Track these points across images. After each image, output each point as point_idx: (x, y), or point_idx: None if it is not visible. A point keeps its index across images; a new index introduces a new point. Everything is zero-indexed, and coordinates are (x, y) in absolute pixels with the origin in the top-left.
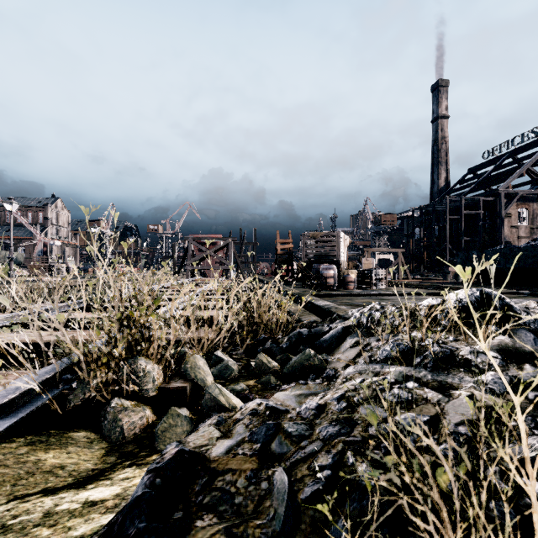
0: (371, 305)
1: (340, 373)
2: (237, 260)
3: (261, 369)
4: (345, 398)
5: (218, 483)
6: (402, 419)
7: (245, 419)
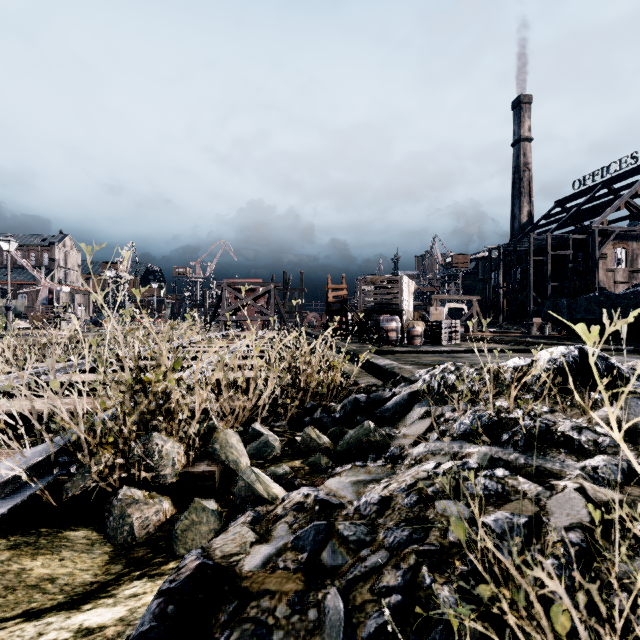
0: (444, 366)
1: (408, 452)
2: (280, 309)
3: (308, 446)
4: (415, 490)
5: (252, 611)
6: (518, 560)
7: (289, 517)
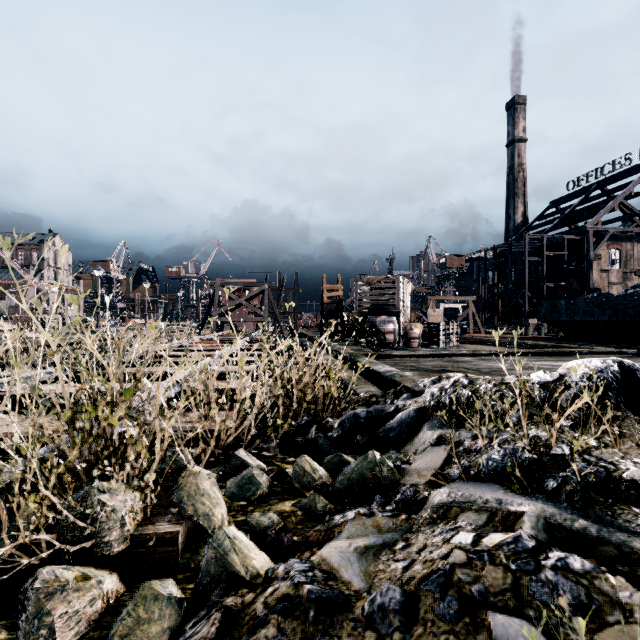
0: (455, 378)
1: (424, 496)
2: (275, 310)
3: (301, 481)
4: (453, 586)
5: None
6: None
7: (270, 627)
